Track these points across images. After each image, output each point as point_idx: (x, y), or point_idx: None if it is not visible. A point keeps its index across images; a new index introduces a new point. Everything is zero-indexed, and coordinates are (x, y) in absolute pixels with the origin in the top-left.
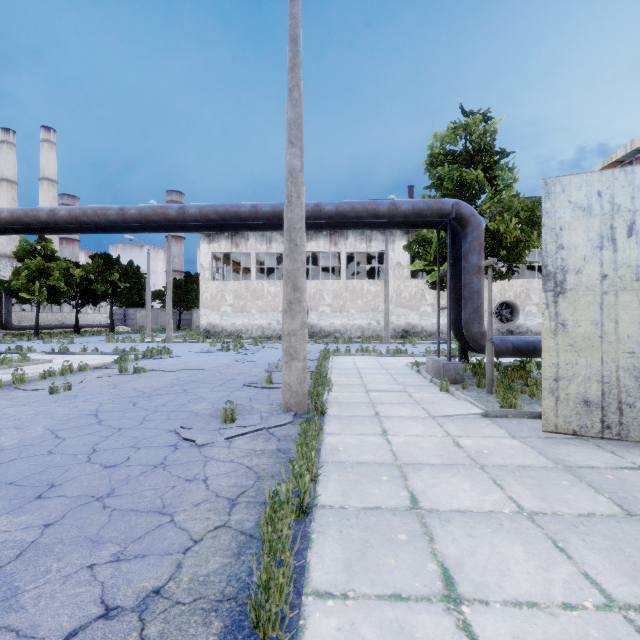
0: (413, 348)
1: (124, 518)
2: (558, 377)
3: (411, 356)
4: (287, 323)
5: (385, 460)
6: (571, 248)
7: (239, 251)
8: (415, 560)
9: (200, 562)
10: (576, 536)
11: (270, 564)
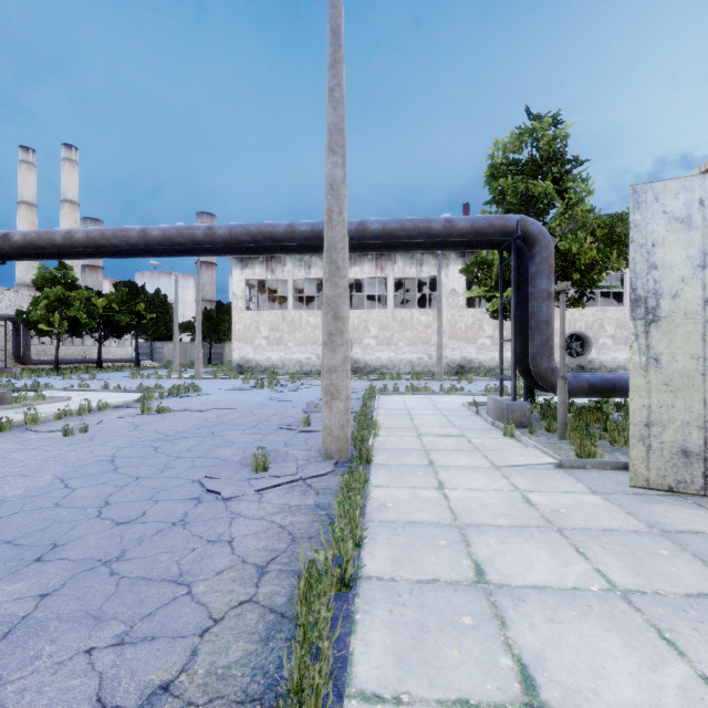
0: (470, 386)
1: (133, 588)
2: (650, 422)
3: (468, 395)
4: (327, 357)
5: (442, 520)
6: (666, 268)
7: (275, 278)
8: (484, 652)
9: (220, 648)
10: (686, 624)
11: (303, 660)
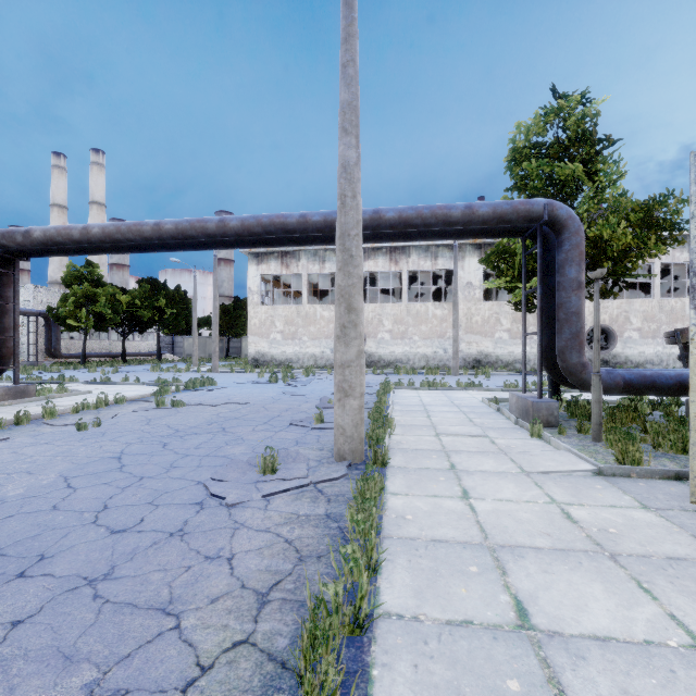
0: (487, 381)
1: (115, 618)
2: None
3: (486, 390)
4: (340, 352)
5: (471, 538)
6: None
7: (290, 272)
8: None
9: None
10: None
11: None
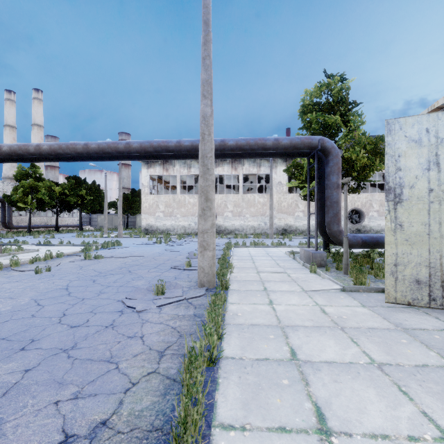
0: (290, 241)
1: (82, 365)
2: (397, 263)
3: (289, 247)
4: (201, 224)
5: (271, 323)
6: (406, 170)
7: (168, 174)
8: (295, 400)
9: (136, 400)
10: (415, 382)
11: (187, 404)
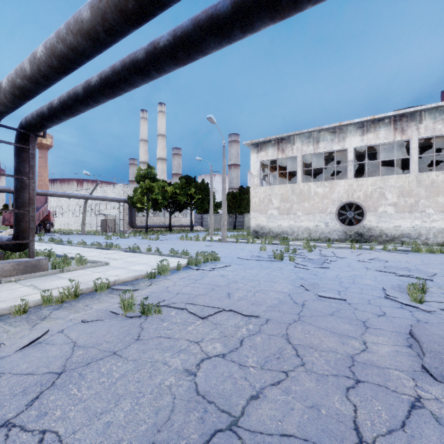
0: None
1: None
2: None
3: None
4: None
5: None
6: None
7: (285, 156)
8: None
9: None
10: None
11: None
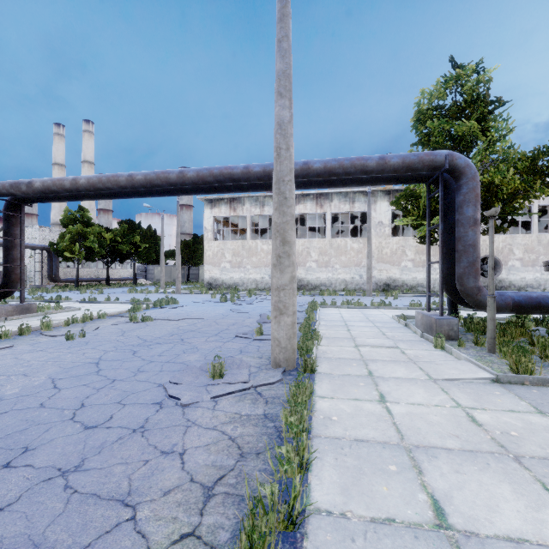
0: (396, 301)
1: (81, 508)
2: None
3: (395, 309)
4: (276, 277)
5: (389, 439)
6: None
7: (236, 215)
8: None
9: None
10: None
11: None
